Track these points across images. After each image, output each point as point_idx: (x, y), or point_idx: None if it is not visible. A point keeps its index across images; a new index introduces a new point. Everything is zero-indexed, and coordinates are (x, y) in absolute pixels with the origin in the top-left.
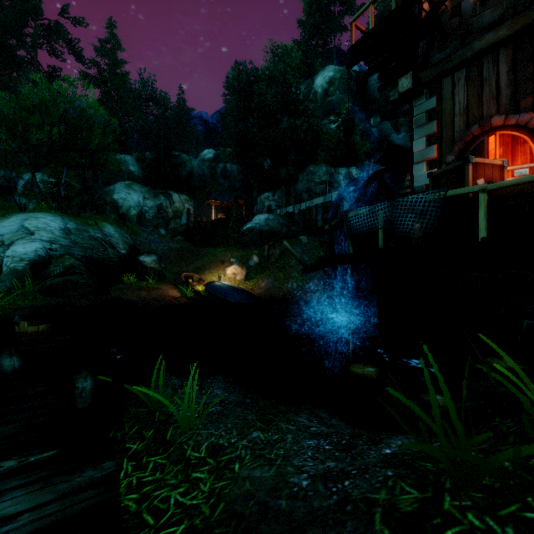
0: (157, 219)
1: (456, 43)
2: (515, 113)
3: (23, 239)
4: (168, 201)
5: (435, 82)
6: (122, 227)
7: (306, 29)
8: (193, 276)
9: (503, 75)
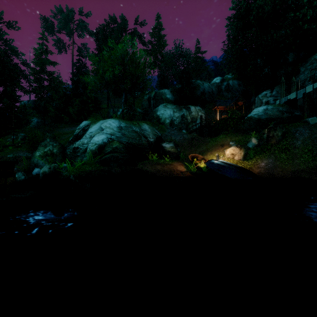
0: (181, 124)
1: None
2: None
3: (98, 133)
4: (188, 112)
5: None
6: (154, 126)
7: None
8: (197, 156)
9: None
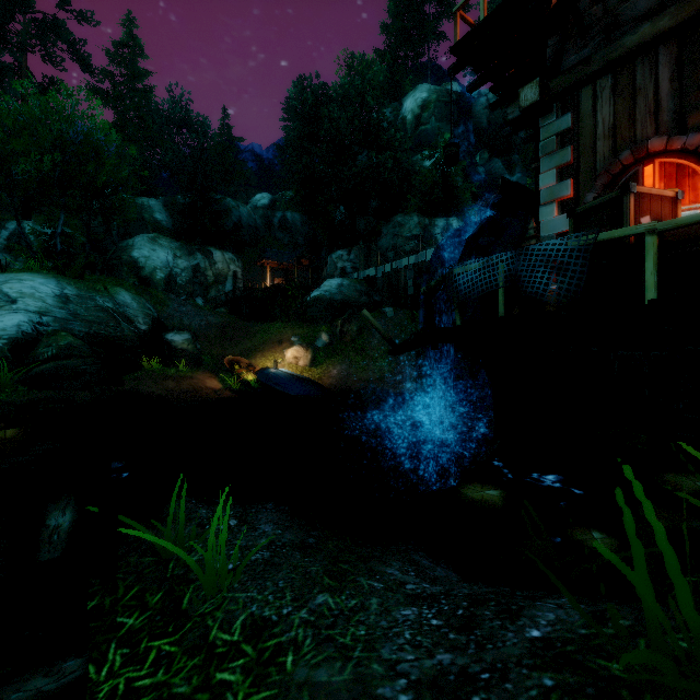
0: (192, 284)
1: (599, 40)
2: (680, 134)
3: (1, 310)
4: (208, 261)
5: (570, 93)
6: (142, 294)
7: (392, 36)
8: (240, 361)
9: (664, 82)
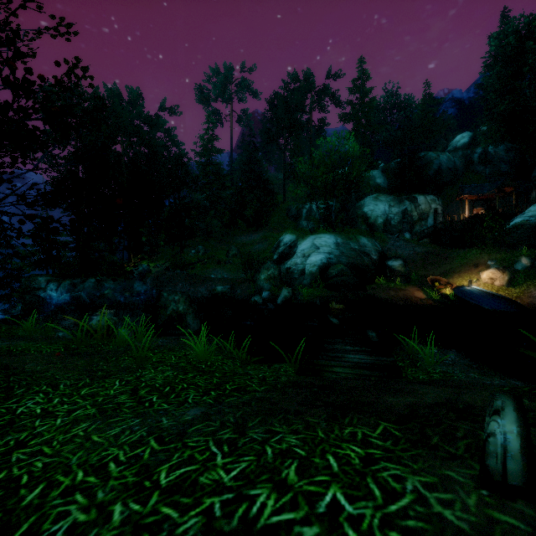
0: (401, 223)
1: None
2: None
3: (314, 253)
4: (413, 205)
5: None
6: (372, 237)
7: None
8: (439, 280)
9: None
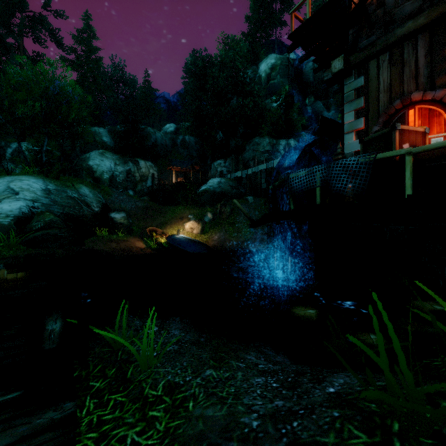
0: (126, 182)
1: (381, 31)
2: (431, 90)
3: (9, 198)
4: (136, 167)
5: (363, 64)
6: (95, 188)
7: (252, 23)
8: (156, 230)
9: (421, 57)
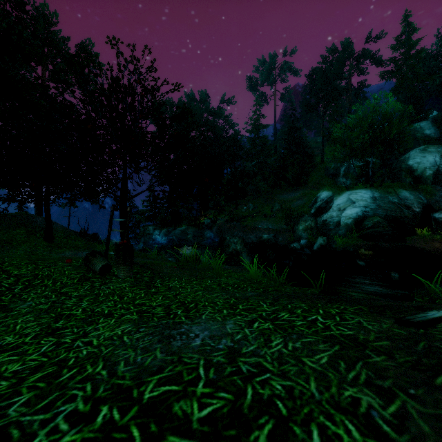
0: None
1: None
2: None
3: (350, 207)
4: None
5: None
6: (416, 190)
7: None
8: None
9: None
